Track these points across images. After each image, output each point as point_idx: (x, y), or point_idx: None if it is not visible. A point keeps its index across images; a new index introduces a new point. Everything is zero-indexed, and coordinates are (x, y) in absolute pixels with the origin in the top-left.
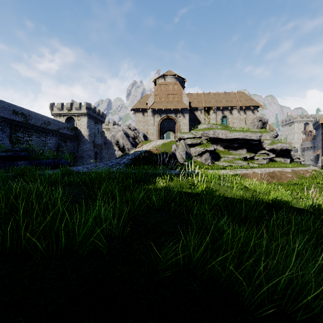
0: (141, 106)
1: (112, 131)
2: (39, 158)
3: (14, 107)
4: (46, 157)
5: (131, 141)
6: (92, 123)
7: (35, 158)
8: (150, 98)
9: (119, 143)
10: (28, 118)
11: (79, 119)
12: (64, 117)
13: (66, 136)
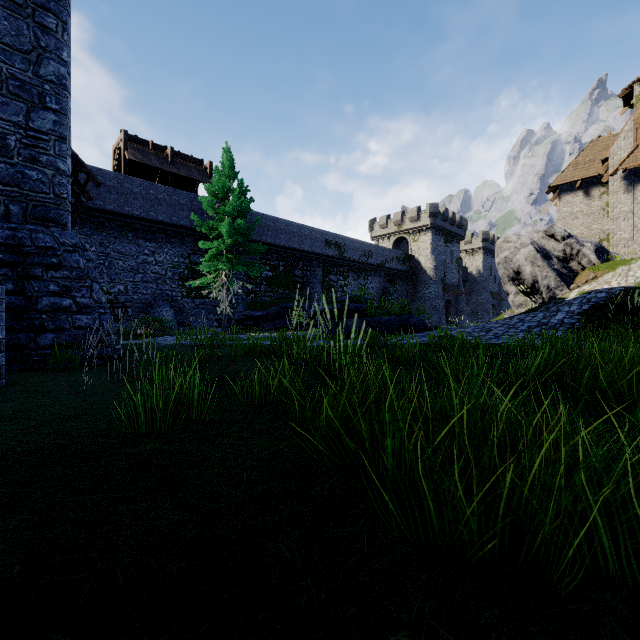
0: (580, 173)
1: (503, 249)
2: (375, 313)
3: (327, 235)
4: (387, 311)
5: (557, 268)
6: (440, 244)
7: (370, 313)
8: (616, 141)
9: (521, 276)
10: (342, 250)
11: (417, 239)
12: (391, 240)
13: (395, 273)
